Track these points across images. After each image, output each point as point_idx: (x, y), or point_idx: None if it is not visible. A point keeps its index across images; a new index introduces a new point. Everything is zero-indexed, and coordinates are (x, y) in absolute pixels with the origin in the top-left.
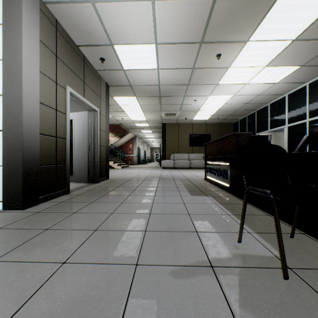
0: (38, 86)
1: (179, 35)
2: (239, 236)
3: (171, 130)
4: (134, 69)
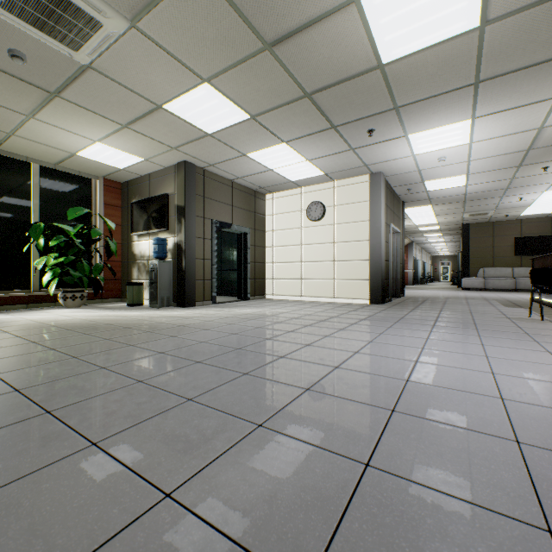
0: (384, 232)
1: (492, 167)
2: (529, 314)
3: (479, 233)
4: (438, 189)
